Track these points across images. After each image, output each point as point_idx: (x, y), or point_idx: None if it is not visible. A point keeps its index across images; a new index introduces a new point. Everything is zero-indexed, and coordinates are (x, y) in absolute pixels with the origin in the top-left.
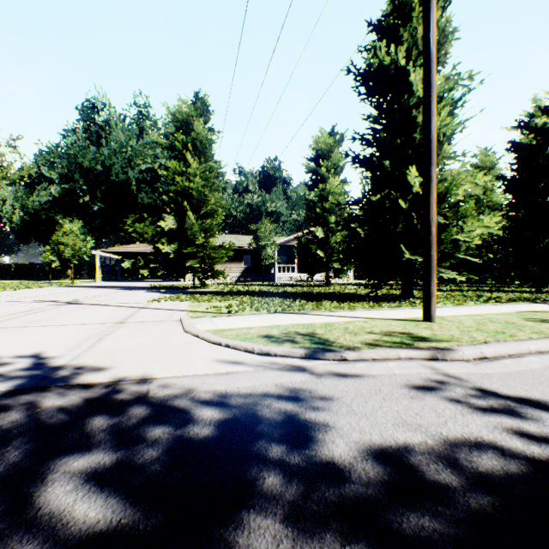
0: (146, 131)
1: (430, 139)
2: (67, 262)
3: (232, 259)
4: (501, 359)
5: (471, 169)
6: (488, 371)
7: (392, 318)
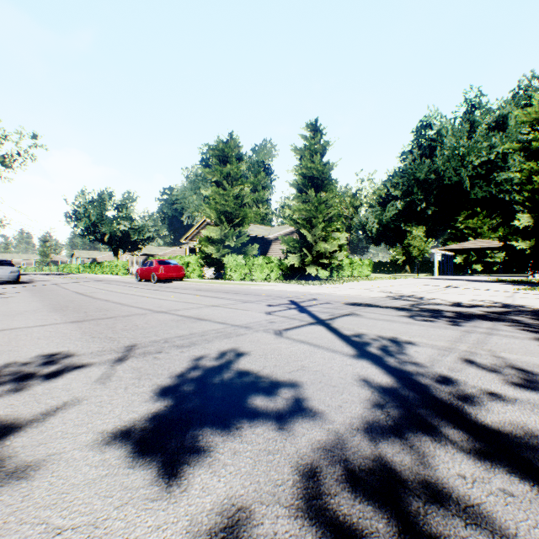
0: (476, 123)
1: None
2: (412, 259)
3: None
4: None
5: None
6: None
7: None
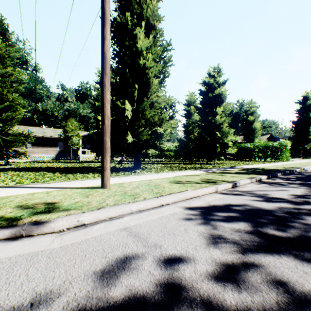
0: None
1: (104, 55)
2: None
3: (49, 144)
4: (97, 224)
5: (186, 102)
6: (50, 247)
7: (83, 187)
